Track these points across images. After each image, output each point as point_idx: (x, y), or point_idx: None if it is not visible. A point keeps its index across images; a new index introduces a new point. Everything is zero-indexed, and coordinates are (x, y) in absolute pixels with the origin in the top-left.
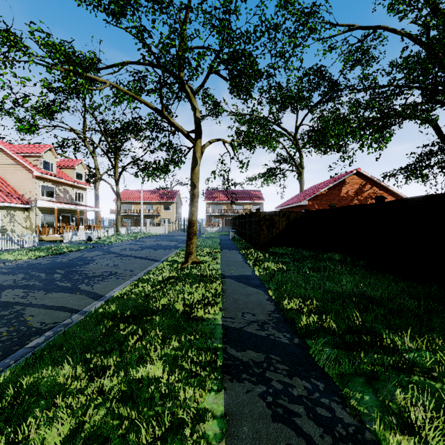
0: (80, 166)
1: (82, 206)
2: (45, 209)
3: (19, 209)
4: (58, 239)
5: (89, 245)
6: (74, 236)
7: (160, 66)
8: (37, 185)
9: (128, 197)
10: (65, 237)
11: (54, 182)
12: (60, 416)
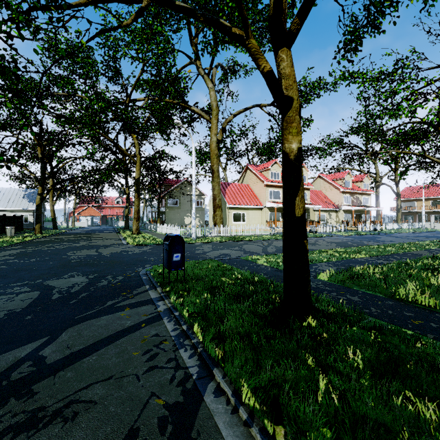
0: (366, 179)
1: (368, 207)
2: (345, 211)
3: (333, 211)
4: (354, 229)
5: (375, 233)
6: (364, 227)
7: (425, 123)
8: (342, 196)
9: (409, 195)
10: (357, 228)
11: (350, 193)
12: (383, 248)
